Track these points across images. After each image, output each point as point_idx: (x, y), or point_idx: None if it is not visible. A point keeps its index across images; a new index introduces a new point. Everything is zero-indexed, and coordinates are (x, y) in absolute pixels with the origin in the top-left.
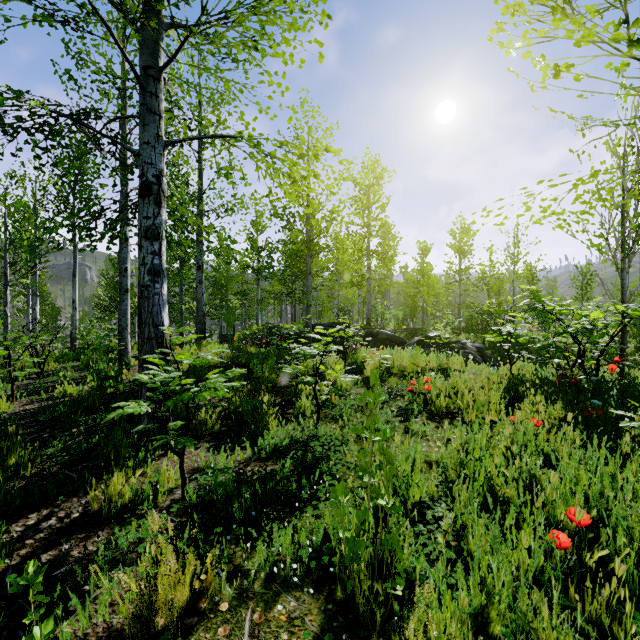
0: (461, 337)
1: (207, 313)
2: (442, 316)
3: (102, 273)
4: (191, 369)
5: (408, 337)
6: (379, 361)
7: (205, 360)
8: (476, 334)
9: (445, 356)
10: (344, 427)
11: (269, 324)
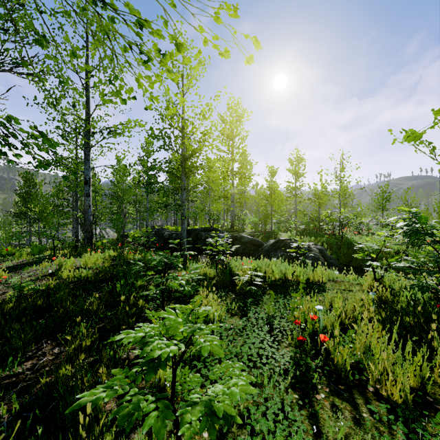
0: (305, 240)
1: (94, 222)
2: (285, 221)
3: (19, 185)
4: (55, 289)
5: (264, 240)
6: (251, 278)
7: (77, 275)
8: (314, 236)
9: (311, 270)
10: (222, 437)
11: (156, 226)
